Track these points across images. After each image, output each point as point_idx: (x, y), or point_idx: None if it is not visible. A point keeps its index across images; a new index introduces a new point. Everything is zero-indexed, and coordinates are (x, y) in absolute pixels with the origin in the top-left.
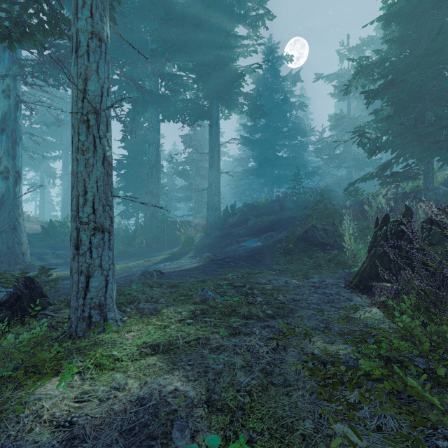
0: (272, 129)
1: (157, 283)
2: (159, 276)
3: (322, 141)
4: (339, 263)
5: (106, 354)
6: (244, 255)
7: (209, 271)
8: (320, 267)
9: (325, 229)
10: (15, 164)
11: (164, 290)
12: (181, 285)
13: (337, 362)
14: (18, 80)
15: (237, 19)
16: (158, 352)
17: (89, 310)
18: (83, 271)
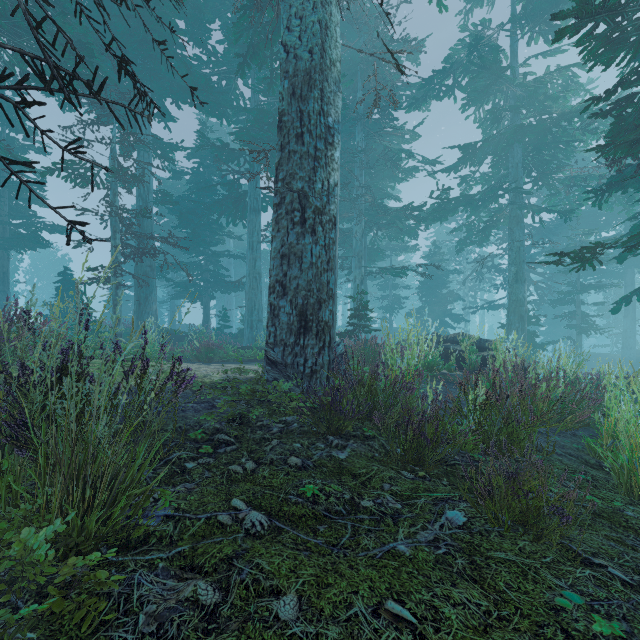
0: None
1: None
2: None
3: None
4: None
5: None
6: None
7: None
8: None
9: None
10: None
11: None
12: None
13: None
14: None
15: None
16: None
17: None
18: None
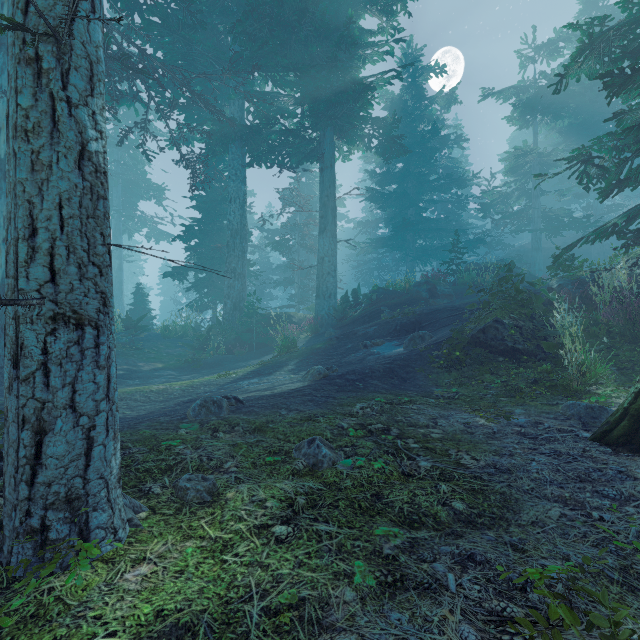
0: (414, 177)
1: (226, 422)
2: (234, 406)
3: (492, 193)
4: (556, 387)
5: None
6: (379, 368)
7: (321, 397)
8: (520, 392)
9: (517, 325)
10: None
11: (239, 439)
12: (271, 427)
13: None
14: None
15: (363, 1)
16: None
17: (44, 511)
18: (28, 420)
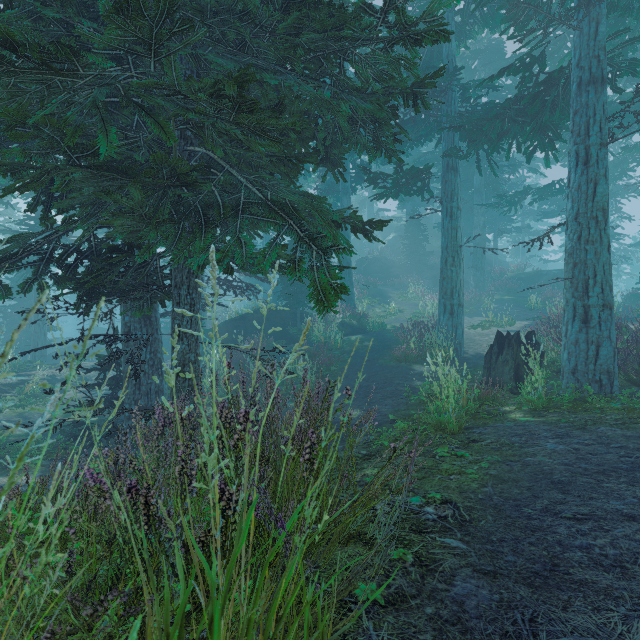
0: None
1: None
2: None
3: None
4: None
5: None
6: None
7: None
8: None
9: None
10: None
11: None
12: None
13: None
14: None
15: None
16: None
17: None
18: None
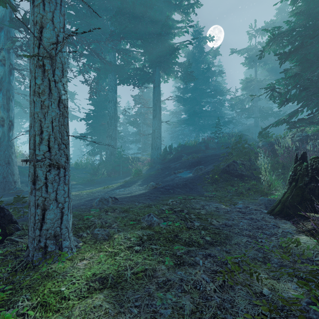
0: (199, 90)
1: (111, 208)
2: (114, 201)
3: (236, 99)
4: (257, 191)
5: (54, 290)
6: (180, 183)
7: (154, 197)
8: (242, 194)
9: (243, 163)
10: (9, 115)
11: (117, 215)
12: (131, 210)
13: (302, 318)
14: (11, 52)
15: (174, 7)
16: (106, 286)
17: (45, 240)
18: (39, 205)
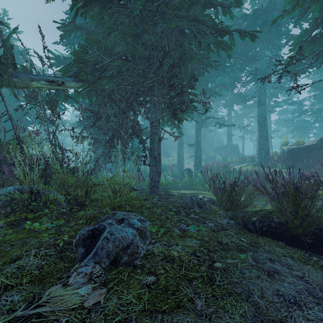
0: None
1: None
2: None
3: None
4: None
5: None
6: None
7: None
8: None
9: None
10: None
11: None
12: None
13: None
14: None
15: None
16: None
17: None
18: None
